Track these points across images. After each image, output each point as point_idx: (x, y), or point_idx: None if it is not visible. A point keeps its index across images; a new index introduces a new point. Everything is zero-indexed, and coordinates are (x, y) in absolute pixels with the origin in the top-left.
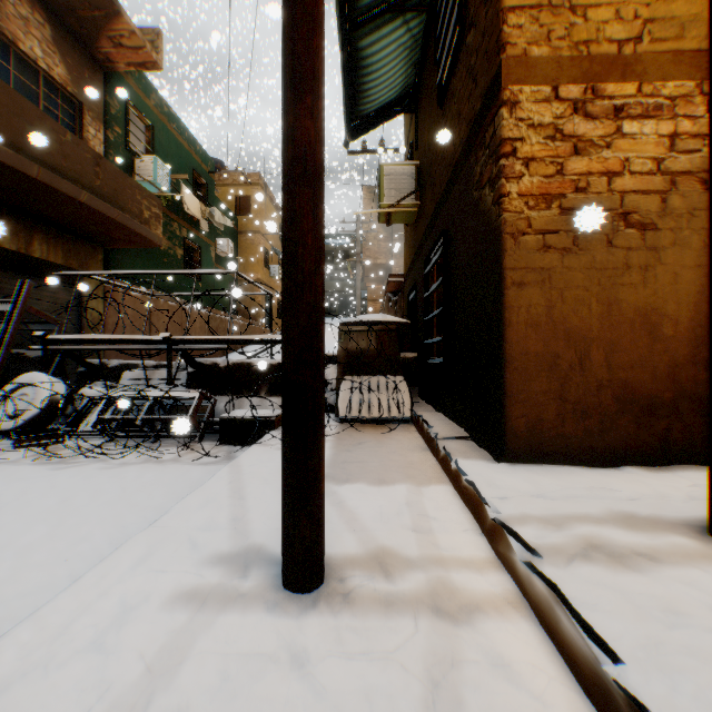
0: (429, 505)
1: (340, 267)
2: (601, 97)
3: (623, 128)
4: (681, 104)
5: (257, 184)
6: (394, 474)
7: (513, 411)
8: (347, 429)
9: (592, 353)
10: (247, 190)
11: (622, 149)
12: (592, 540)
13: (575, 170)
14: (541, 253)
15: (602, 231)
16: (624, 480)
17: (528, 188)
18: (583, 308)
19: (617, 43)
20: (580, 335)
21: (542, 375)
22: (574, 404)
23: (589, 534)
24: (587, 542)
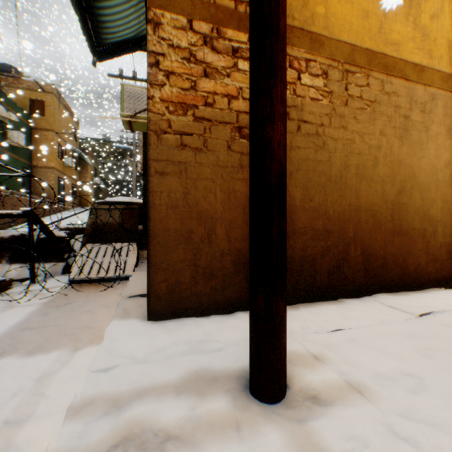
0: (61, 376)
1: (129, 164)
2: (224, 38)
3: (239, 65)
4: None
5: (51, 92)
6: (63, 338)
7: (156, 277)
8: (70, 290)
9: (218, 229)
10: (42, 96)
11: (238, 80)
12: (135, 427)
13: (205, 89)
14: (179, 149)
15: (225, 138)
16: (229, 327)
17: (169, 96)
18: (211, 195)
19: (235, 2)
20: (209, 215)
21: (180, 247)
22: (205, 268)
23: (139, 417)
24: (127, 432)
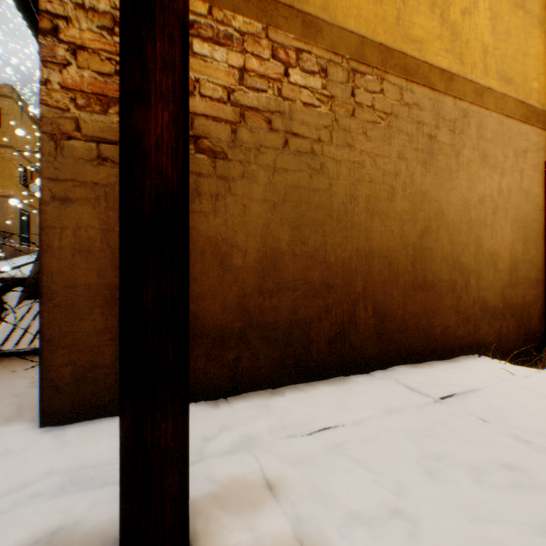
0: None
1: None
2: None
3: (195, 47)
4: (251, 42)
5: (10, 97)
6: None
7: (55, 359)
8: None
9: None
10: None
11: (194, 69)
12: None
13: None
14: (95, 164)
15: None
16: None
17: (78, 82)
18: None
19: None
20: None
21: (97, 312)
22: None
23: None
24: None
